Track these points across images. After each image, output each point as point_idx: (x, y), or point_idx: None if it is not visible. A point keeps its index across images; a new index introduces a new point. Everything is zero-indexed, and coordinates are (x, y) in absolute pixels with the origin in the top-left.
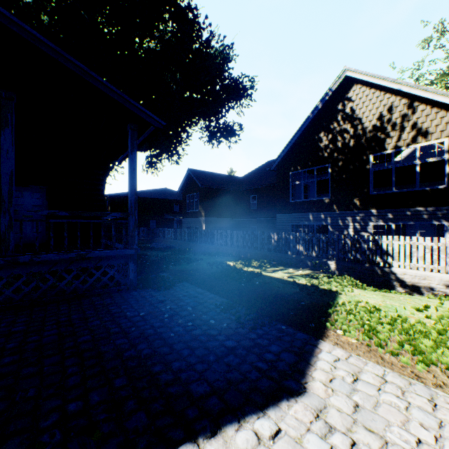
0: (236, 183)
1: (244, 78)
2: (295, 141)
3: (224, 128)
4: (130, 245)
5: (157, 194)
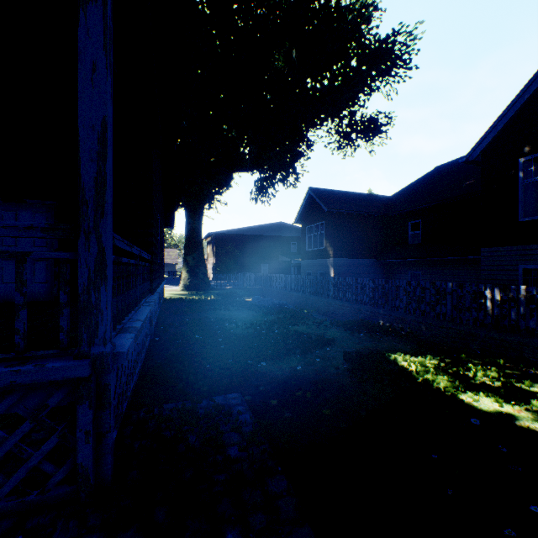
0: (383, 205)
1: (399, 31)
2: (537, 86)
3: (363, 122)
4: (79, 341)
5: (270, 230)
